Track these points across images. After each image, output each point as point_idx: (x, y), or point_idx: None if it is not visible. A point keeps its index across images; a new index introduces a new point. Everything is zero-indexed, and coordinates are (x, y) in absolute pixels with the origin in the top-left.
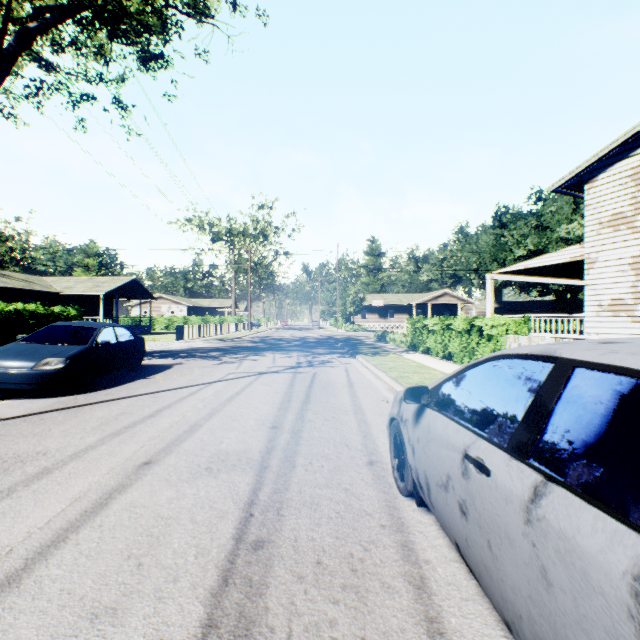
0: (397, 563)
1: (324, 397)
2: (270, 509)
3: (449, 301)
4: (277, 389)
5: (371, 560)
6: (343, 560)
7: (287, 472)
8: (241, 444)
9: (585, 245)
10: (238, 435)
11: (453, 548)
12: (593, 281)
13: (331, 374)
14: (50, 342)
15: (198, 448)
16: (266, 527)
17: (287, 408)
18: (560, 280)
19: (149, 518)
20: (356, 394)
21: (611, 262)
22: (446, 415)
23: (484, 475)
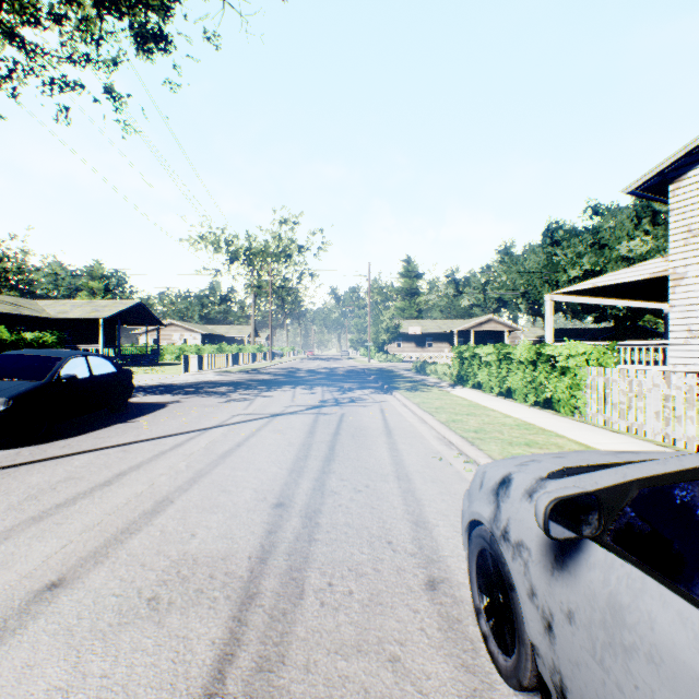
0: None
1: (354, 451)
2: None
3: (494, 328)
4: (292, 438)
5: None
6: None
7: (288, 609)
8: (222, 540)
9: (670, 258)
10: (222, 521)
11: None
12: (680, 301)
13: (363, 416)
14: None
15: (151, 549)
16: None
17: (302, 470)
18: (630, 302)
19: None
20: (397, 446)
21: None
22: (689, 596)
23: None
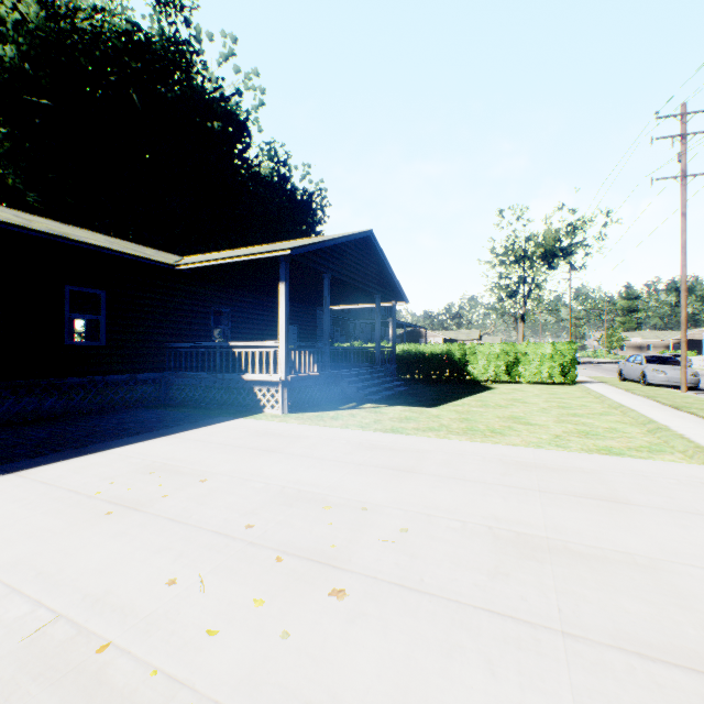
0: None
1: None
2: None
3: None
4: None
5: None
6: None
7: None
8: None
9: None
10: None
11: None
12: None
13: None
14: None
15: None
16: None
17: None
18: None
19: None
20: None
21: None
22: None
23: None
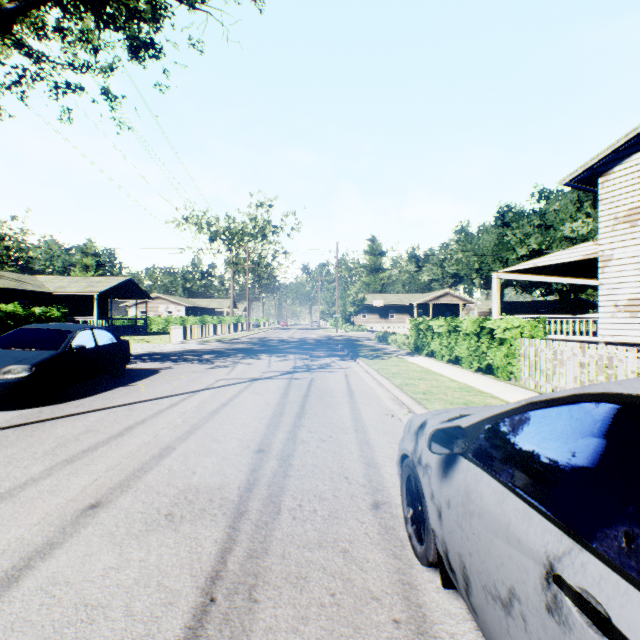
0: None
1: (321, 409)
2: (240, 589)
3: (451, 301)
4: (269, 399)
5: None
6: None
7: (269, 521)
8: (217, 476)
9: (599, 242)
10: (215, 462)
11: None
12: (608, 280)
13: (329, 380)
14: (17, 347)
15: (163, 482)
16: (230, 625)
17: (278, 424)
18: (568, 279)
19: (68, 607)
20: (357, 405)
21: (628, 260)
22: (499, 479)
23: None
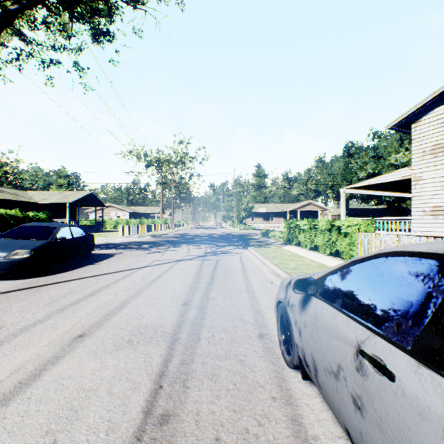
0: (288, 440)
1: (224, 279)
2: (177, 381)
3: (312, 208)
4: (189, 273)
5: (265, 436)
6: (239, 436)
7: (193, 344)
8: (158, 319)
9: (413, 167)
10: (156, 311)
11: (337, 422)
12: (418, 193)
13: (229, 261)
14: (20, 238)
15: (124, 322)
16: (172, 400)
17: (196, 288)
18: (392, 193)
19: (72, 390)
20: (248, 277)
21: (432, 180)
22: (333, 306)
23: (386, 378)
